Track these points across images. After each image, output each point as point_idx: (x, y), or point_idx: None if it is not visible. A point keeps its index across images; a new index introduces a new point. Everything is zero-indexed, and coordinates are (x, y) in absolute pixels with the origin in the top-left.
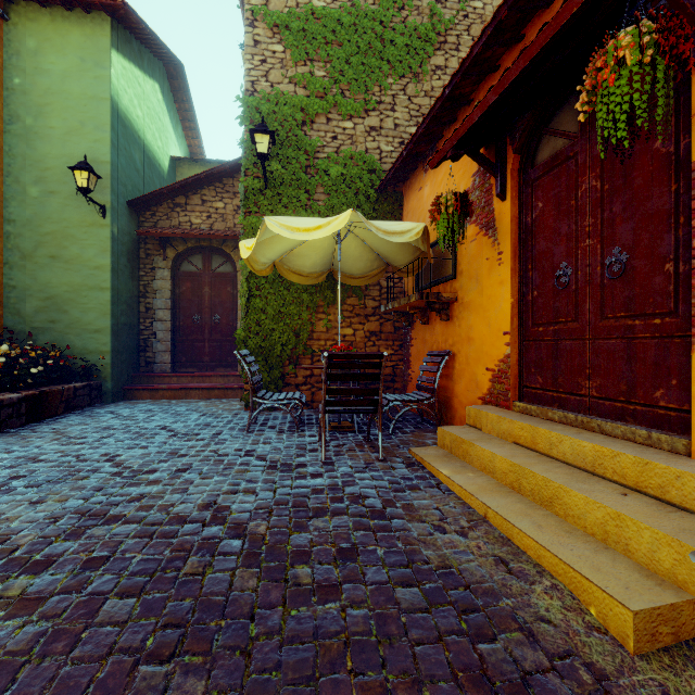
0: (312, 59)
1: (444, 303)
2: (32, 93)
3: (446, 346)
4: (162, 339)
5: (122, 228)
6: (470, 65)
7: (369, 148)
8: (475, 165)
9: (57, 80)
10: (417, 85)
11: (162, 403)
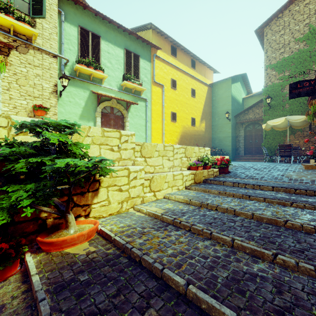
0: (284, 71)
1: None
2: (216, 100)
3: None
4: (241, 147)
5: (233, 122)
6: None
7: None
8: None
9: (220, 95)
10: None
11: (242, 161)
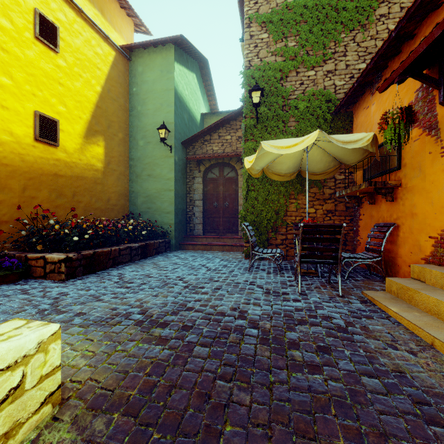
0: (286, 36)
1: (389, 188)
2: (140, 94)
3: (391, 220)
4: (198, 216)
5: (179, 157)
6: (415, 10)
7: (326, 85)
8: (417, 83)
9: (150, 85)
10: (364, 33)
11: (199, 252)
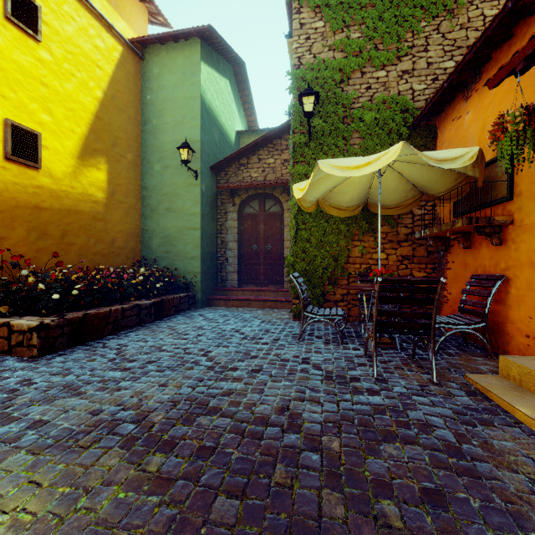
0: (348, 25)
1: (496, 226)
2: (156, 103)
3: (496, 270)
4: (231, 263)
5: (207, 186)
6: None
7: (401, 90)
8: None
9: (169, 91)
10: (451, 20)
11: (232, 310)
